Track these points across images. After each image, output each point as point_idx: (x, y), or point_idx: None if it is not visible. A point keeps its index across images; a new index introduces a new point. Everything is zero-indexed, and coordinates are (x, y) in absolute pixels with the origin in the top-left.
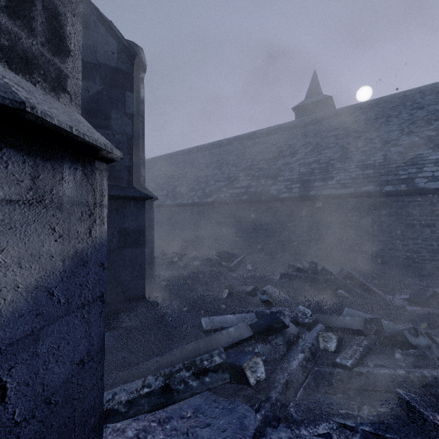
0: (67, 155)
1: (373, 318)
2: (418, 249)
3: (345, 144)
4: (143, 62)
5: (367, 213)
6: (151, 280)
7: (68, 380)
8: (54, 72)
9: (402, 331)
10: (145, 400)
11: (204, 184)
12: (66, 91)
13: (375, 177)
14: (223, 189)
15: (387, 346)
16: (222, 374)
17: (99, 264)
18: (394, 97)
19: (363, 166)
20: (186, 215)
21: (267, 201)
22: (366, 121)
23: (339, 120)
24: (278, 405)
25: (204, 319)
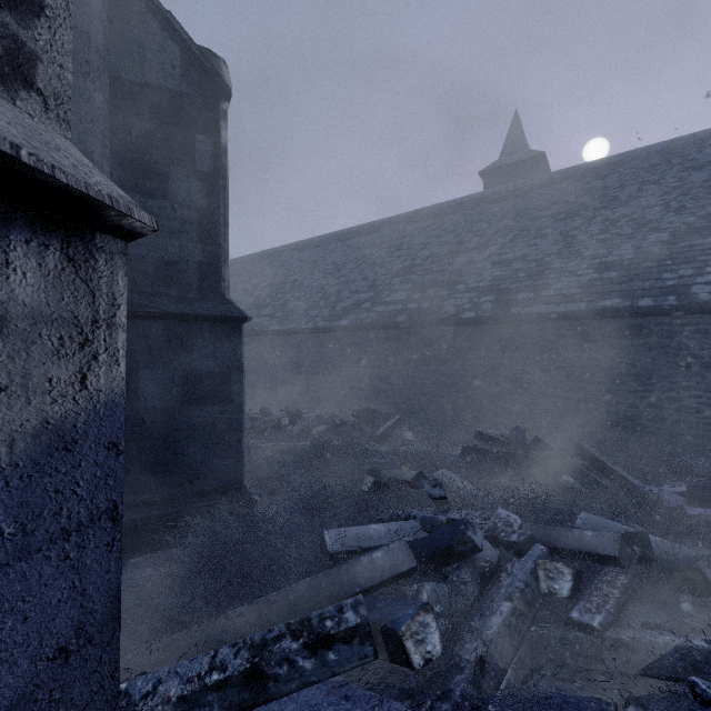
0: (20, 214)
1: (633, 533)
2: (698, 406)
3: (569, 229)
4: (226, 84)
5: (608, 345)
6: (240, 459)
7: (26, 698)
8: (2, 42)
9: (697, 563)
10: (215, 696)
11: (334, 298)
12: (33, 87)
13: (622, 283)
14: (365, 305)
15: (663, 587)
16: (360, 646)
17: (107, 445)
18: (652, 151)
19: (600, 265)
20: (304, 347)
21: (438, 324)
22: (605, 191)
23: (558, 190)
24: (467, 706)
25: (329, 532)
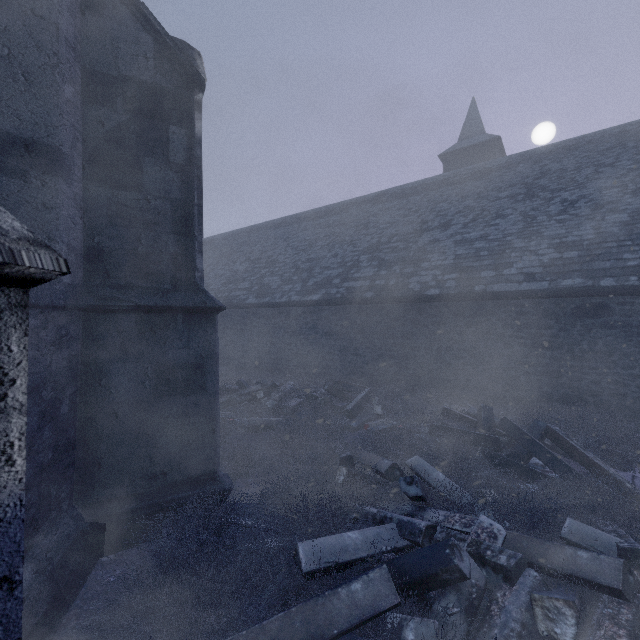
0: None
1: (629, 549)
2: None
3: (528, 210)
4: (200, 75)
5: (570, 323)
6: (214, 449)
7: None
8: None
9: None
10: None
11: (306, 273)
12: None
13: (583, 263)
14: (335, 281)
15: None
16: None
17: None
18: (606, 135)
19: (561, 245)
20: (278, 320)
21: (404, 300)
22: (561, 173)
23: (516, 172)
24: None
25: (303, 545)
